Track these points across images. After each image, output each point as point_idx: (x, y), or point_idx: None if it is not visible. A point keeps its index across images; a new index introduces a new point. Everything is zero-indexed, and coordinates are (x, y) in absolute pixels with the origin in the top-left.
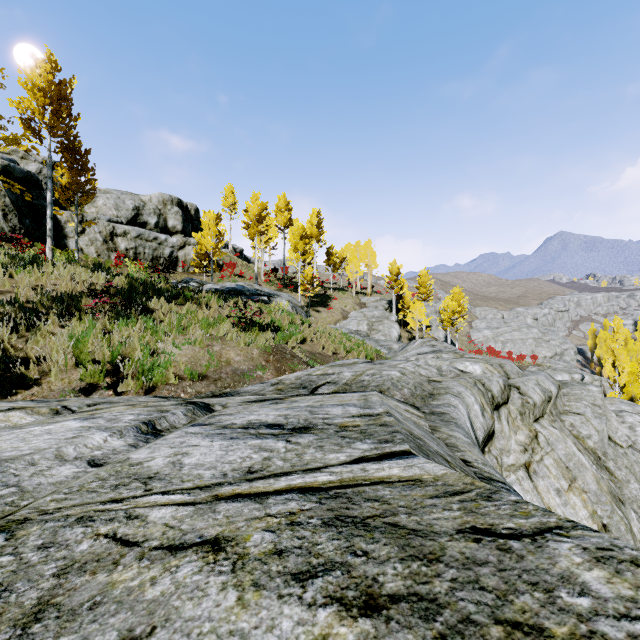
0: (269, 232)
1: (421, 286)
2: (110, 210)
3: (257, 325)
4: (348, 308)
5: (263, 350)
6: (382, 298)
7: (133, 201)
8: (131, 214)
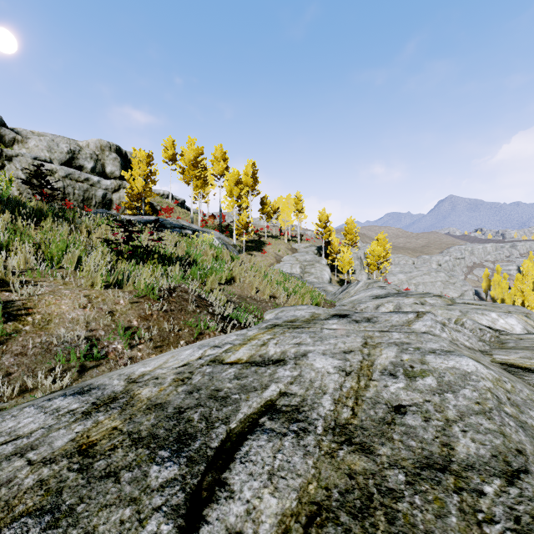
0: (206, 179)
1: (348, 233)
2: (42, 151)
3: (156, 256)
4: (281, 253)
5: (142, 294)
6: (311, 245)
7: (68, 145)
8: (65, 157)
